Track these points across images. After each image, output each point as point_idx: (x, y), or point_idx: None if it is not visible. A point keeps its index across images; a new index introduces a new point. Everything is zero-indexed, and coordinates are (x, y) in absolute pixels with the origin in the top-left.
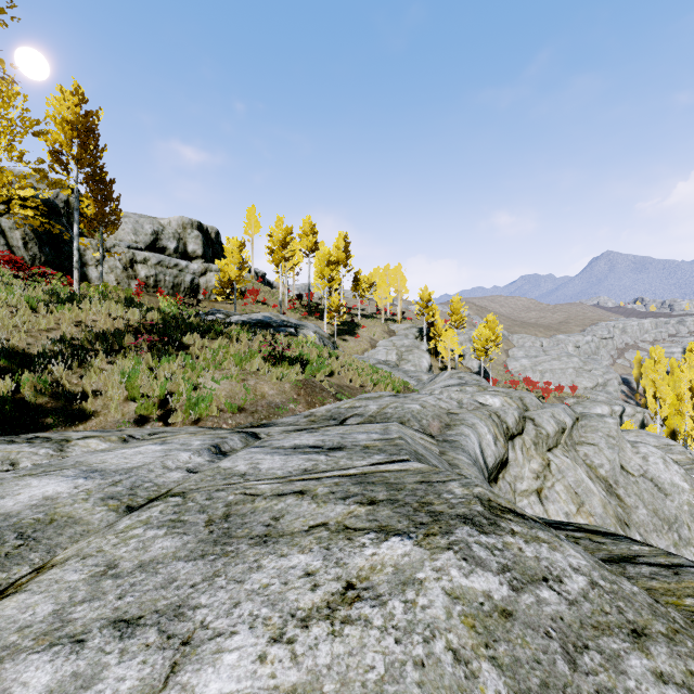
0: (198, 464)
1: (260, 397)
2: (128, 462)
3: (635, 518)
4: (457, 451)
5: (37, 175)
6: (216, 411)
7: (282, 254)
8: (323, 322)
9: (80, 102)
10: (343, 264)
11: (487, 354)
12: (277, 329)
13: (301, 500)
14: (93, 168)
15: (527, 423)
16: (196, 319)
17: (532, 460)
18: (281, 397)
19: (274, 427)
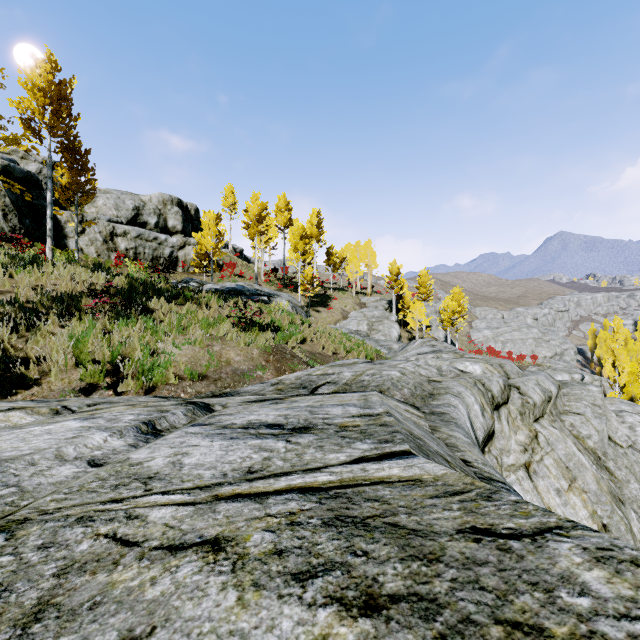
0: (112, 451)
1: (225, 363)
2: (18, 447)
3: (628, 493)
4: (450, 426)
5: (21, 151)
6: (173, 378)
7: (257, 228)
8: (297, 294)
9: (54, 71)
10: (316, 239)
11: (453, 324)
12: (249, 297)
13: (209, 572)
14: (66, 136)
15: (512, 391)
16: (166, 285)
17: (519, 431)
18: (248, 363)
19: (236, 397)
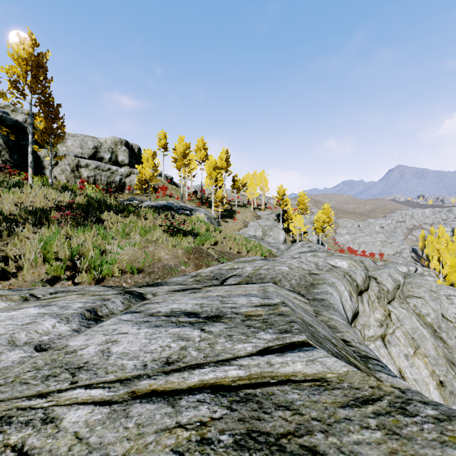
0: (58, 336)
1: (157, 260)
2: None
3: None
4: (329, 311)
5: (11, 106)
6: (117, 272)
7: (183, 162)
8: (211, 209)
9: (34, 46)
10: (225, 170)
11: (323, 231)
12: (176, 211)
13: None
14: (43, 94)
15: (371, 281)
16: (115, 202)
17: (376, 311)
18: (174, 260)
19: (164, 286)
